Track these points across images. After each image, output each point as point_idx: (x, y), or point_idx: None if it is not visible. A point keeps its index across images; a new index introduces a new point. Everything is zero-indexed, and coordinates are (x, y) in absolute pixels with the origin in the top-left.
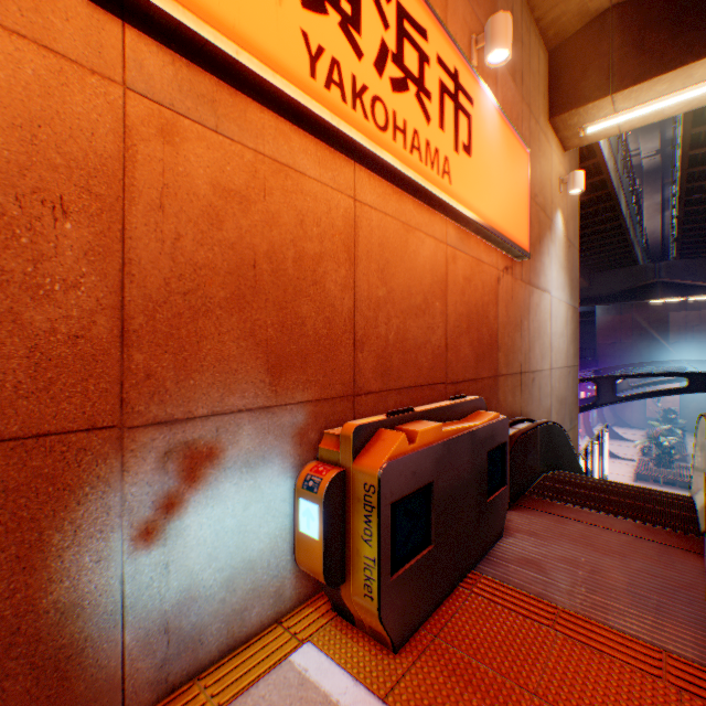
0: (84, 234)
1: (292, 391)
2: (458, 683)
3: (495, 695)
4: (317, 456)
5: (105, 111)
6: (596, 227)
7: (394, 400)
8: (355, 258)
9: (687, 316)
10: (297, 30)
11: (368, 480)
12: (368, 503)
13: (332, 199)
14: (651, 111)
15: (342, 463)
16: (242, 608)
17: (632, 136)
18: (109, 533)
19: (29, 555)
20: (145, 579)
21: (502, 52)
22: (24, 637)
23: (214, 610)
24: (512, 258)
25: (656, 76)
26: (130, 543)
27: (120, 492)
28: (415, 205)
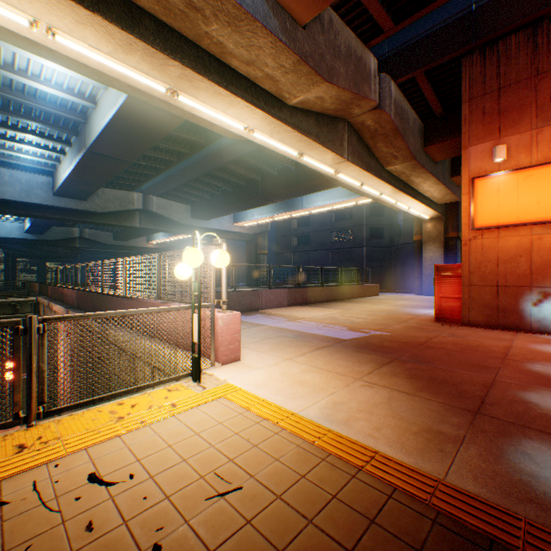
0: (523, 259)
1: None
2: None
3: None
4: None
5: (526, 240)
6: None
7: None
8: None
9: None
10: None
11: None
12: None
13: None
14: None
15: None
16: None
17: None
18: (527, 302)
19: (515, 301)
20: (533, 311)
21: None
22: (515, 311)
23: (549, 324)
24: None
25: None
26: (530, 305)
27: (529, 296)
28: None
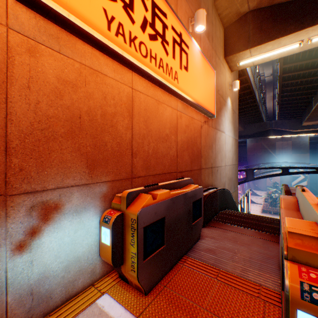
0: None
1: (100, 176)
2: (172, 307)
3: (188, 311)
4: (111, 206)
5: None
6: (246, 105)
7: (152, 180)
8: (132, 115)
9: (283, 143)
10: (101, 7)
11: (133, 217)
12: (133, 227)
13: (121, 87)
14: (265, 57)
15: (122, 209)
16: (73, 280)
17: (261, 67)
18: None
19: None
20: (19, 269)
21: (202, 26)
22: None
23: (58, 282)
24: (208, 117)
25: (267, 42)
26: (11, 252)
27: (5, 227)
28: (162, 92)
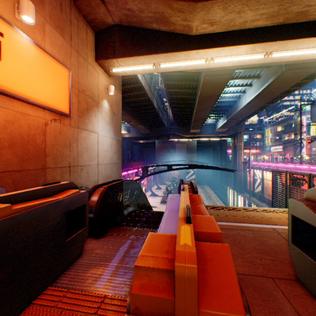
0: None
1: None
2: None
3: None
4: None
5: None
6: (148, 111)
7: None
8: None
9: (181, 145)
10: None
11: None
12: None
13: None
14: (133, 70)
15: None
16: None
17: None
18: None
19: None
20: None
21: (29, 18)
22: None
23: None
24: (62, 115)
25: (128, 57)
26: None
27: None
28: None
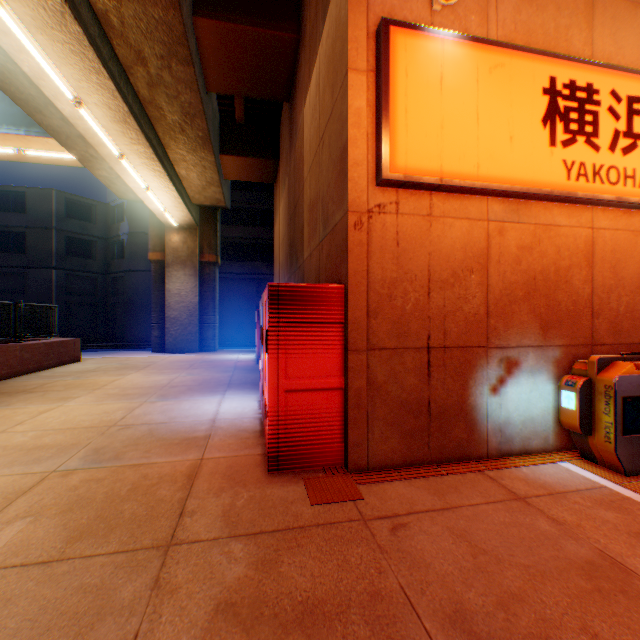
0: (476, 278)
1: (552, 339)
2: None
3: None
4: (569, 372)
5: (481, 233)
6: None
7: (622, 351)
8: (591, 263)
9: None
10: (558, 162)
11: (606, 383)
12: (606, 395)
13: (575, 233)
14: None
15: (587, 376)
16: (527, 437)
17: None
18: (482, 385)
19: (463, 385)
20: (492, 407)
21: None
22: (462, 410)
23: (516, 432)
24: None
25: None
26: (488, 391)
27: (485, 371)
28: None
